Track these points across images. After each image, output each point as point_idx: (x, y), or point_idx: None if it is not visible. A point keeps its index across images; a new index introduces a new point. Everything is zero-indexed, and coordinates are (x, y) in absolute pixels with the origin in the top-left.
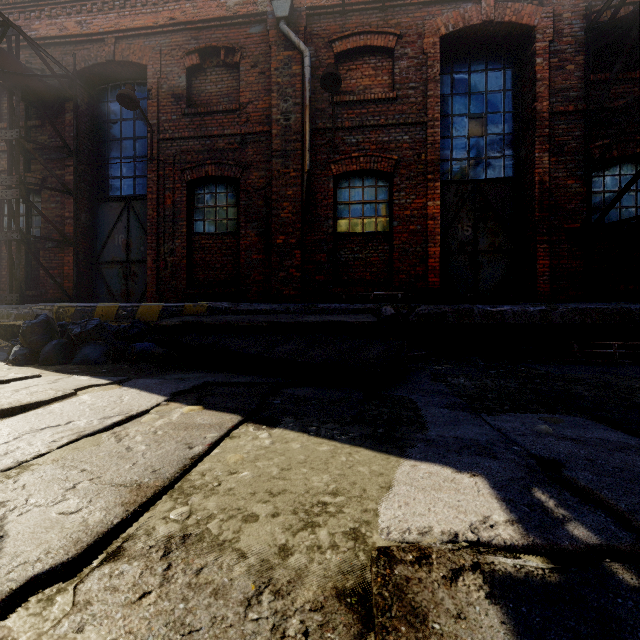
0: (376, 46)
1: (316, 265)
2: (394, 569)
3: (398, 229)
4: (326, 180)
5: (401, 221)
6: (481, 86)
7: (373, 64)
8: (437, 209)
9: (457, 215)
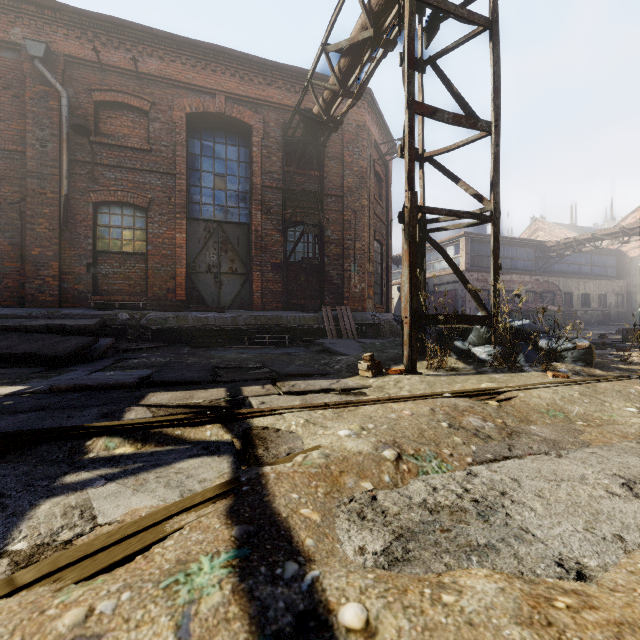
0: (133, 105)
1: (76, 276)
2: None
3: (152, 252)
4: (86, 205)
5: (155, 246)
6: (223, 154)
7: (132, 118)
8: (184, 240)
9: (206, 245)
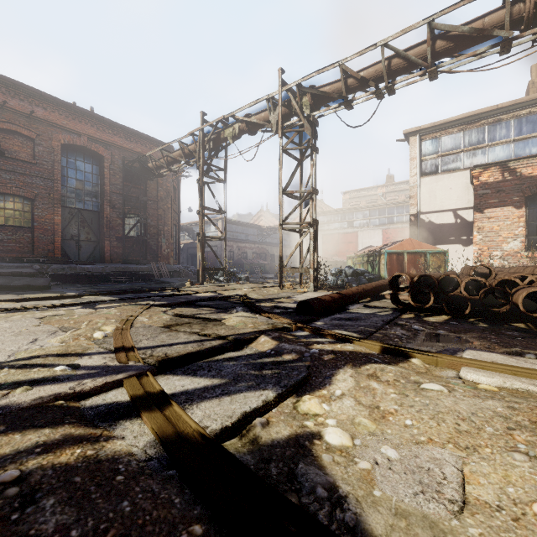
0: (24, 134)
1: None
2: (64, 294)
3: (38, 227)
4: None
5: (39, 223)
6: (82, 168)
7: (21, 141)
8: (60, 221)
9: (70, 222)
